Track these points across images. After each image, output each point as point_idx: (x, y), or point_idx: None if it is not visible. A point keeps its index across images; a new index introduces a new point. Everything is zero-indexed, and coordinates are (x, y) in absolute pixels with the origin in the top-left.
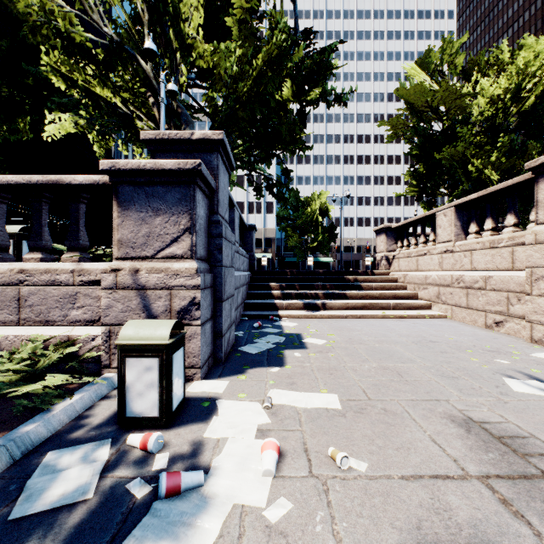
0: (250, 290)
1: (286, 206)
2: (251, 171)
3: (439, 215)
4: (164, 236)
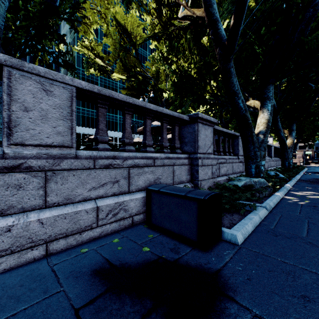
0: (304, 162)
1: (312, 148)
2: (304, 143)
3: None
4: (300, 157)
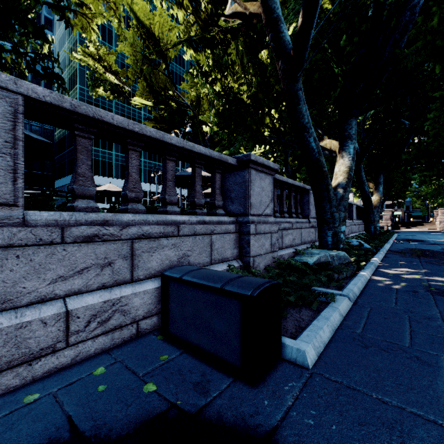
0: (393, 226)
1: (403, 207)
2: (393, 201)
3: (438, 211)
4: (387, 219)
